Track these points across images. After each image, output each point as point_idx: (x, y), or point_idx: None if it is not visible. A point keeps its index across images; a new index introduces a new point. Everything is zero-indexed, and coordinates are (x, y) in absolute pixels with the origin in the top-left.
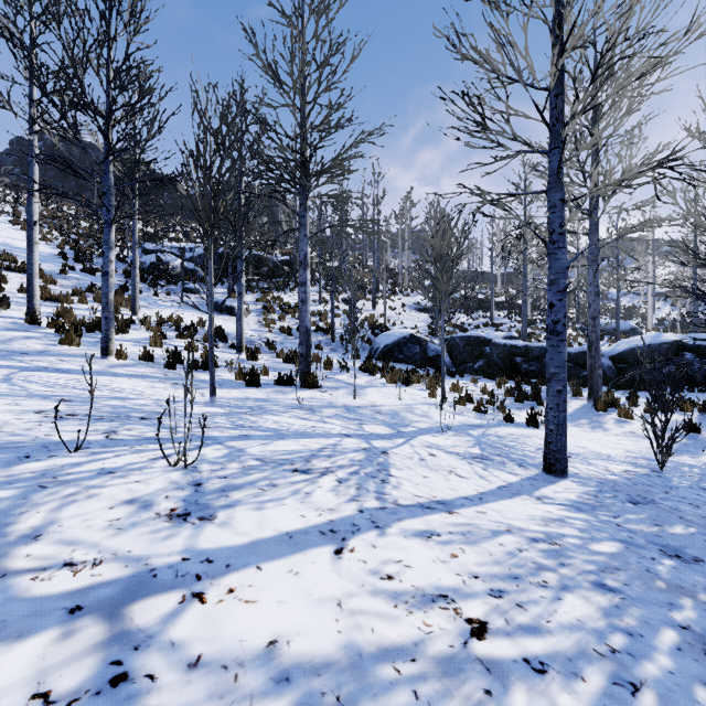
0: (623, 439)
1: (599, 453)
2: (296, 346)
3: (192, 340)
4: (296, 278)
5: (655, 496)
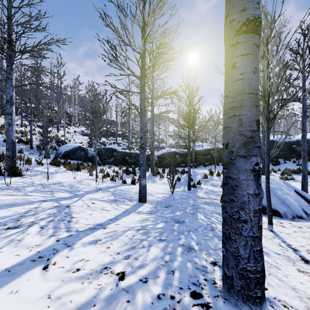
0: (161, 185)
1: (155, 191)
2: (3, 151)
3: None
4: (3, 109)
5: (172, 203)
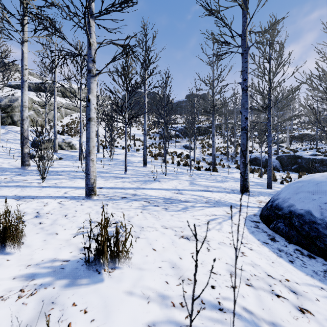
0: None
1: None
2: None
3: (181, 158)
4: (211, 139)
5: None
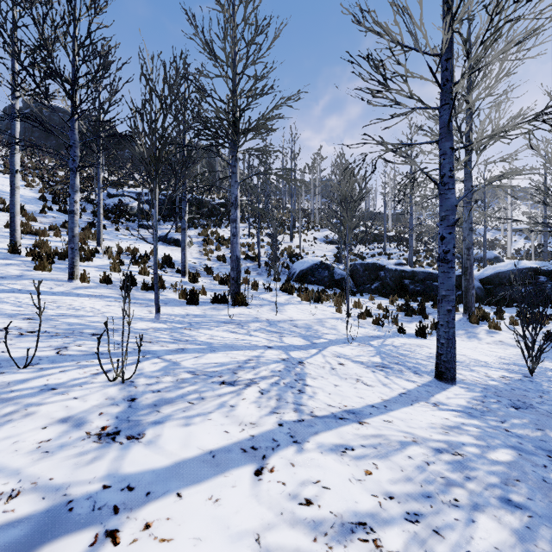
0: (494, 347)
1: (478, 361)
2: (229, 271)
3: (144, 266)
4: (228, 216)
5: (532, 401)
